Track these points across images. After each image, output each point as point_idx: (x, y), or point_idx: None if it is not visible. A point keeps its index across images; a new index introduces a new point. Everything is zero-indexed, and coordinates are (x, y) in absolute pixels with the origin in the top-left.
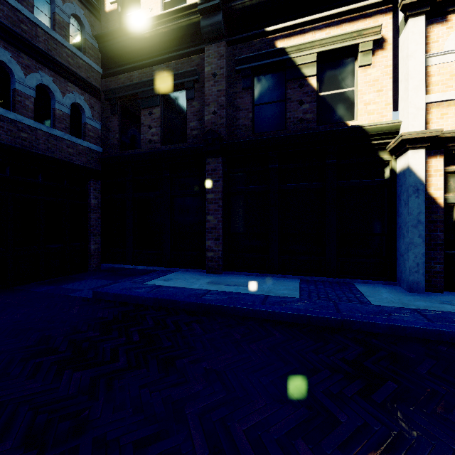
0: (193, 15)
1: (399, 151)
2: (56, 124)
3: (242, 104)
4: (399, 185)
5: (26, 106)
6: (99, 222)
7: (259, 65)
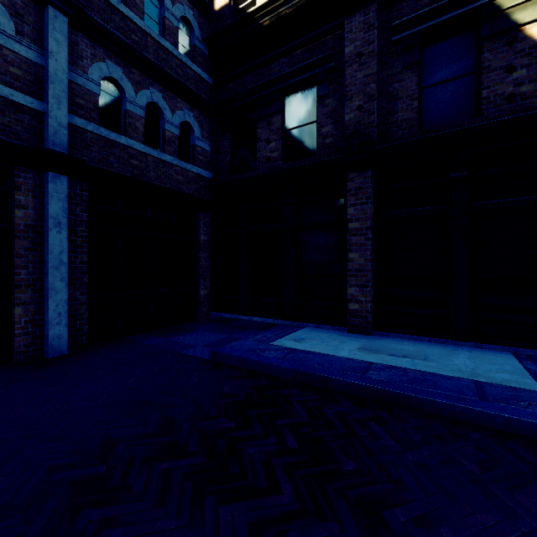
0: None
1: None
2: (165, 147)
3: (401, 90)
4: None
5: (137, 129)
6: (208, 263)
7: (432, 26)
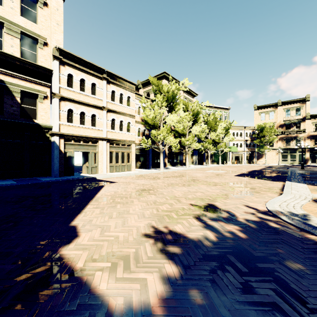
0: None
1: (52, 135)
2: None
3: None
4: (52, 145)
5: None
6: None
7: None
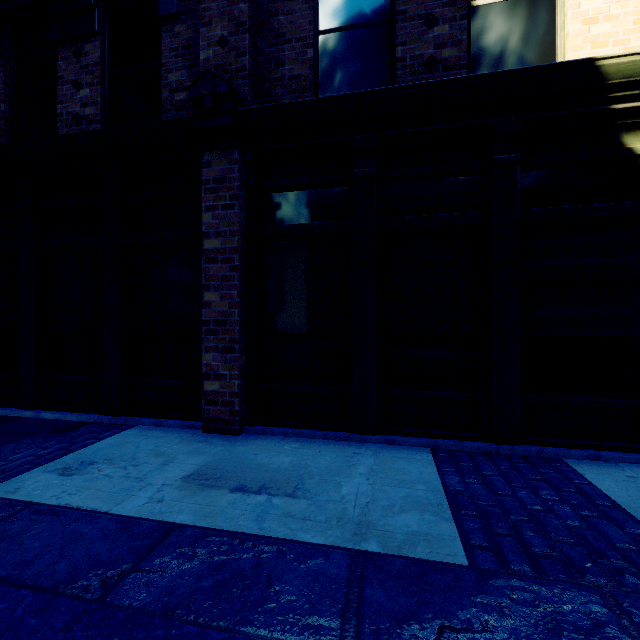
0: None
1: None
2: None
3: (289, 28)
4: None
5: None
6: None
7: None
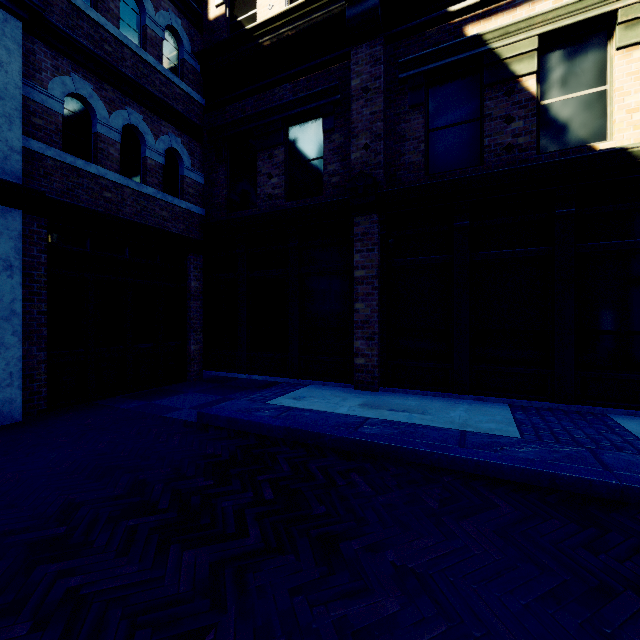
0: (333, 5)
1: None
2: (147, 178)
3: (408, 131)
4: None
5: (110, 156)
6: (200, 313)
7: (437, 68)
